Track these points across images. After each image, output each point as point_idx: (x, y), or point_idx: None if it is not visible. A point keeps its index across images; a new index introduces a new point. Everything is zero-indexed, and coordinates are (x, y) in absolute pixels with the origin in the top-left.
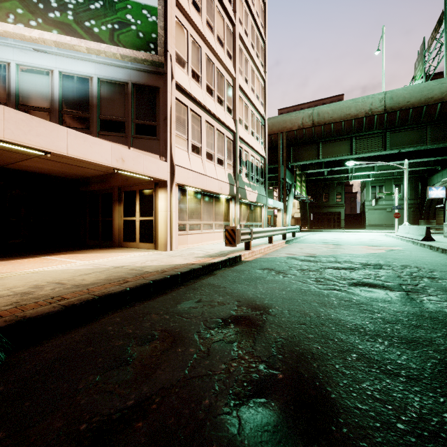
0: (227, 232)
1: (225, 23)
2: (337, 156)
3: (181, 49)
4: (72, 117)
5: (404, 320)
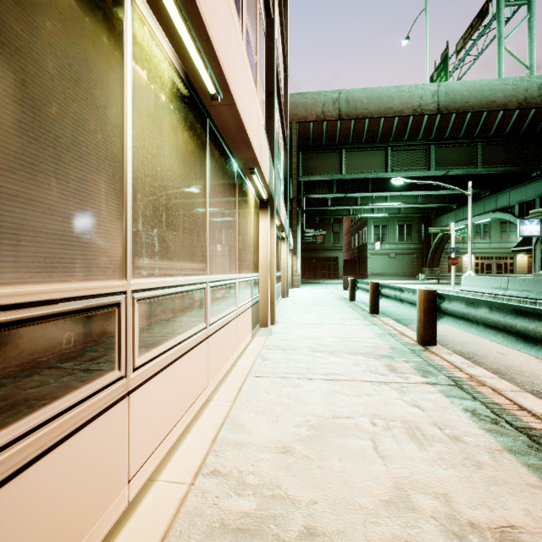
0: None
1: None
2: (367, 172)
3: None
4: None
5: None
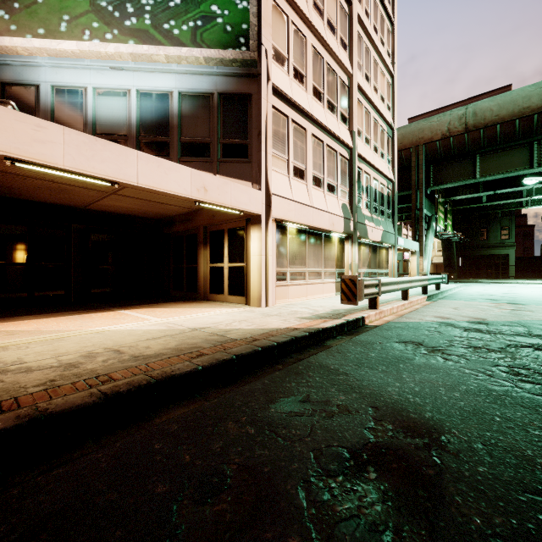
0: (343, 284)
1: (338, 2)
2: (506, 171)
3: (280, 41)
4: (151, 143)
5: None
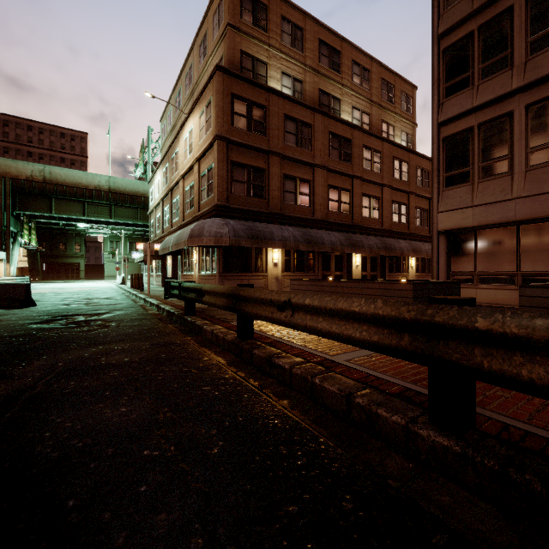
0: None
1: None
2: (71, 214)
3: None
4: None
5: (64, 297)
